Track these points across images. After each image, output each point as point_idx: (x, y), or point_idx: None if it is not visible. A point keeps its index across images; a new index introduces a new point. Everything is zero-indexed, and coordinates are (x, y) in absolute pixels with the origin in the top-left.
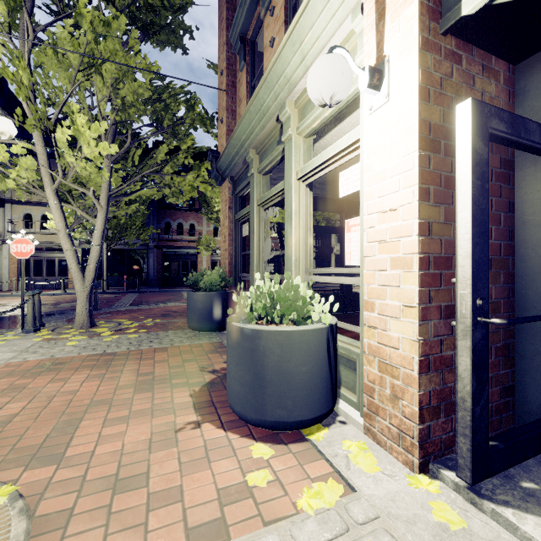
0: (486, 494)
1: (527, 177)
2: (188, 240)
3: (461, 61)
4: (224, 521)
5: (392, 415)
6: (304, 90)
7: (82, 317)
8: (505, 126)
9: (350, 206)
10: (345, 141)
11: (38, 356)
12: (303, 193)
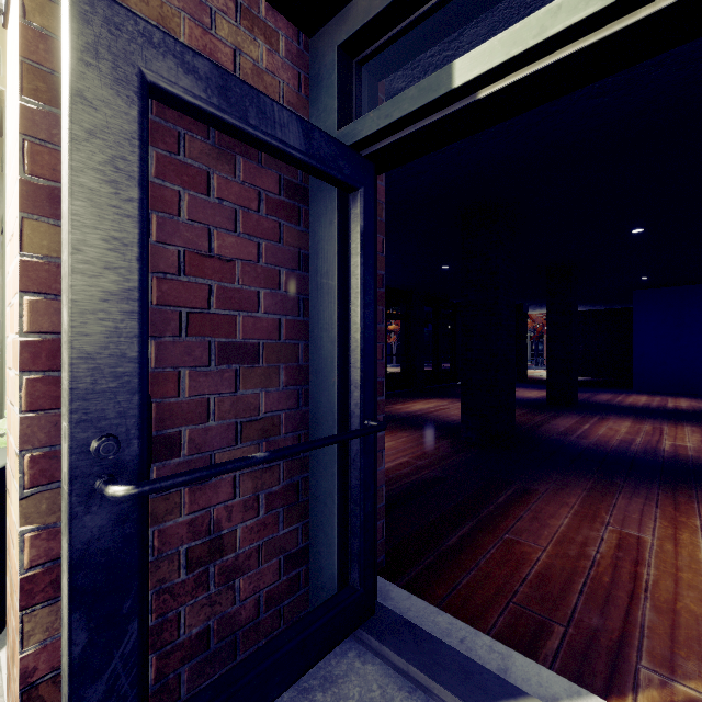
0: None
1: (321, 215)
2: None
3: None
4: None
5: (12, 694)
6: None
7: None
8: (202, 86)
9: None
10: None
11: None
12: None
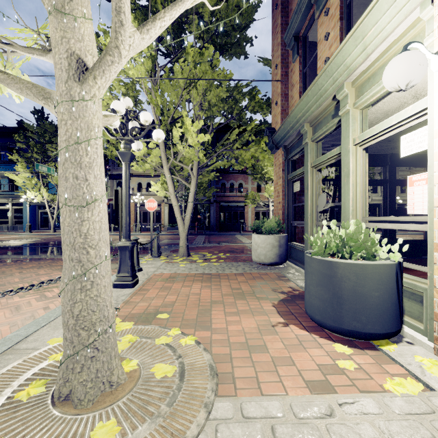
0: None
1: None
2: (238, 196)
3: None
4: (327, 384)
5: None
6: (363, 72)
7: (183, 249)
8: None
9: (394, 159)
10: (409, 111)
11: (168, 271)
12: (360, 156)
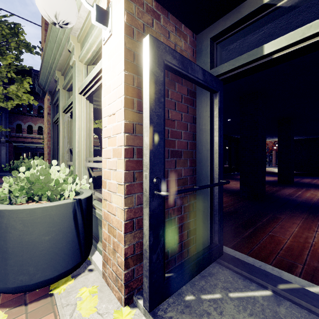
0: (160, 314)
1: (202, 102)
2: (37, 137)
3: (160, 18)
4: None
5: (113, 264)
6: (81, 28)
7: None
8: (177, 62)
9: None
10: (99, 66)
11: None
12: (84, 104)
